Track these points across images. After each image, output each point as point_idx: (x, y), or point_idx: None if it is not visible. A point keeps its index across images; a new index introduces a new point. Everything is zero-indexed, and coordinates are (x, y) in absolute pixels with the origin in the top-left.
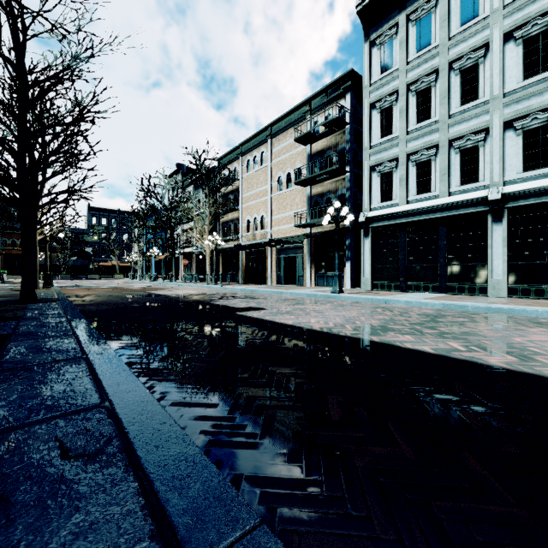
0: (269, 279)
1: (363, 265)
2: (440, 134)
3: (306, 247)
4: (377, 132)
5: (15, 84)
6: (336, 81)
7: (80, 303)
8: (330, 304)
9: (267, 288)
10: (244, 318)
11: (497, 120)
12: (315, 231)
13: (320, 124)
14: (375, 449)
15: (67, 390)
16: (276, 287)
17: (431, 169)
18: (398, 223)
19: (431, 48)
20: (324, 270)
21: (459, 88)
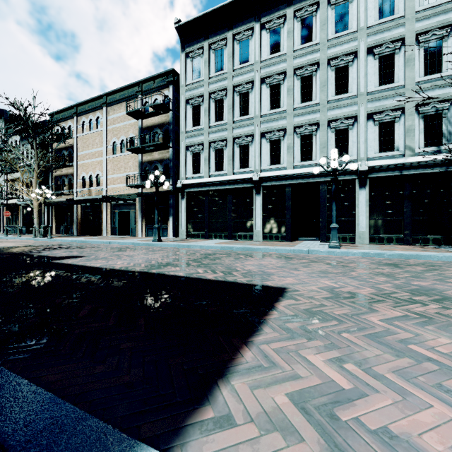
0: (104, 231)
1: (180, 220)
2: (228, 132)
3: (138, 204)
4: (190, 121)
5: None
6: (162, 74)
7: None
8: (145, 250)
9: (100, 239)
10: (57, 265)
11: (257, 130)
12: (145, 191)
13: (148, 105)
14: (92, 325)
15: None
16: (110, 238)
17: (224, 155)
18: (204, 190)
19: (224, 72)
20: (153, 223)
21: (239, 105)
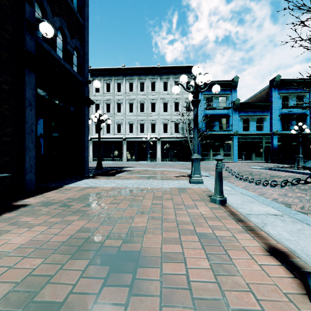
0: None
1: (89, 153)
2: (112, 118)
3: None
4: (94, 110)
5: None
6: None
7: None
8: None
9: None
10: None
11: (124, 119)
12: None
13: None
14: None
15: None
16: None
17: (110, 127)
18: (101, 141)
19: (110, 93)
20: None
21: (117, 107)
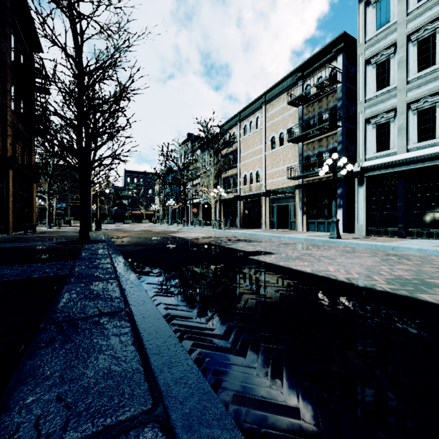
0: (263, 224)
1: (357, 212)
2: None
3: (298, 197)
4: (372, 86)
5: (76, 76)
6: (328, 46)
7: (120, 244)
8: (333, 249)
9: (264, 232)
10: (259, 263)
11: None
12: (306, 182)
13: (313, 86)
14: None
15: (111, 370)
16: (272, 231)
17: (437, 115)
18: (397, 171)
19: None
20: (316, 216)
21: None
